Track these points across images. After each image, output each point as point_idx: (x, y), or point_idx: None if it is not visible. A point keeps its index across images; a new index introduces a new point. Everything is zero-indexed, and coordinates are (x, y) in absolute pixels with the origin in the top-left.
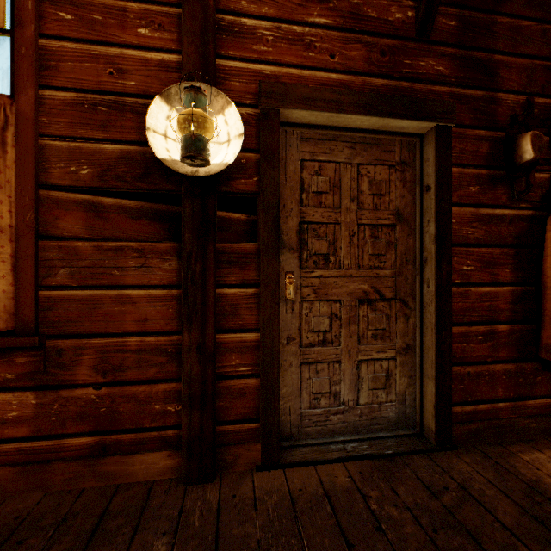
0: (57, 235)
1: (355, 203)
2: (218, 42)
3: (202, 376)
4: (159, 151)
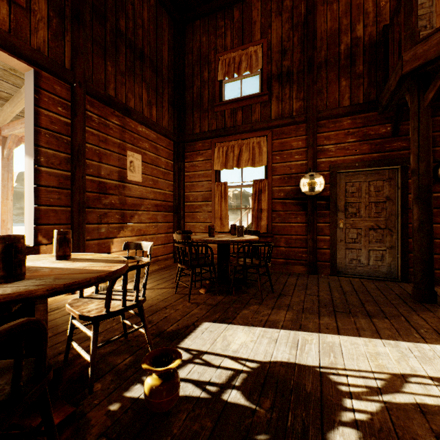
0: (275, 210)
1: (367, 195)
2: (317, 155)
3: (313, 246)
4: (302, 190)
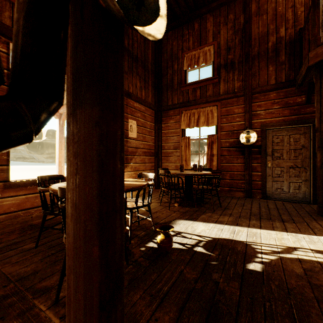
0: (223, 155)
1: (288, 144)
2: (252, 117)
3: (249, 179)
4: (241, 141)
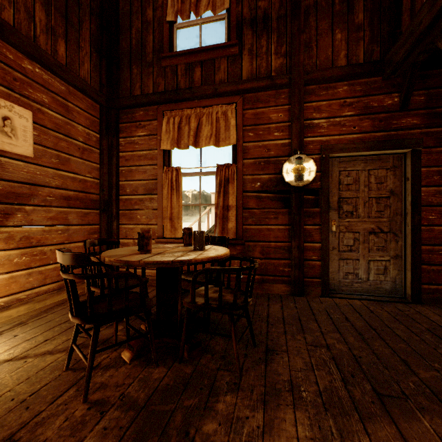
0: (248, 207)
1: (367, 188)
2: (303, 132)
3: (299, 257)
4: (286, 179)
